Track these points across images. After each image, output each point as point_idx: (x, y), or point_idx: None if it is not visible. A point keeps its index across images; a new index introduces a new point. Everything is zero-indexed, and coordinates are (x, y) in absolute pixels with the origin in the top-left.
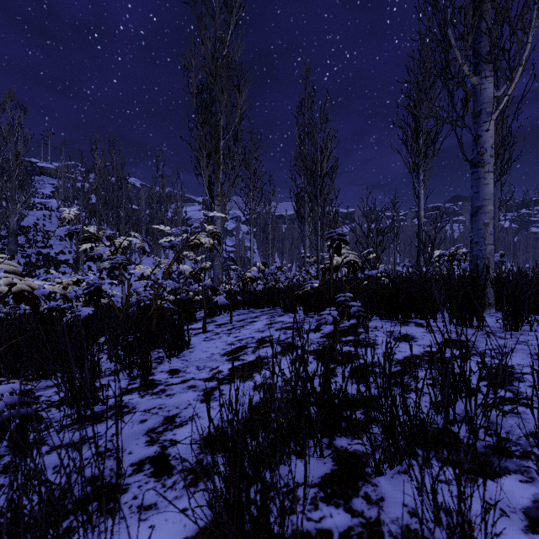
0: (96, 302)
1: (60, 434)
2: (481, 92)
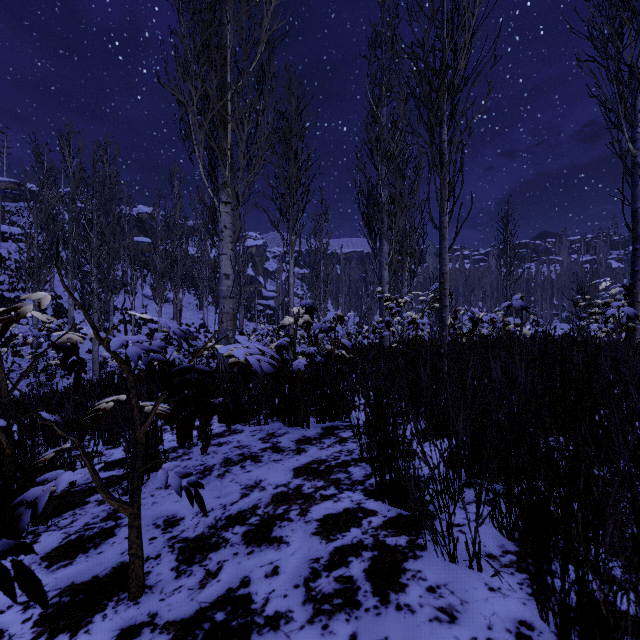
0: None
1: None
2: None
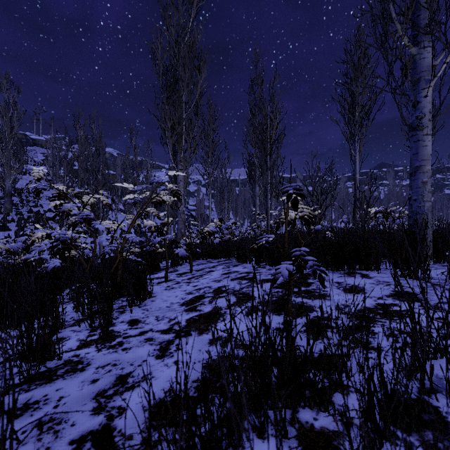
0: (62, 255)
1: (5, 397)
2: (420, 61)
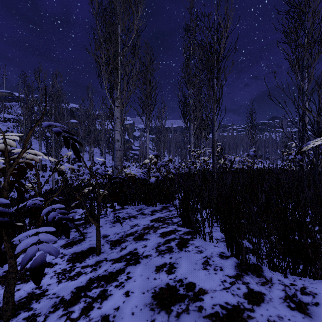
0: None
1: None
2: None
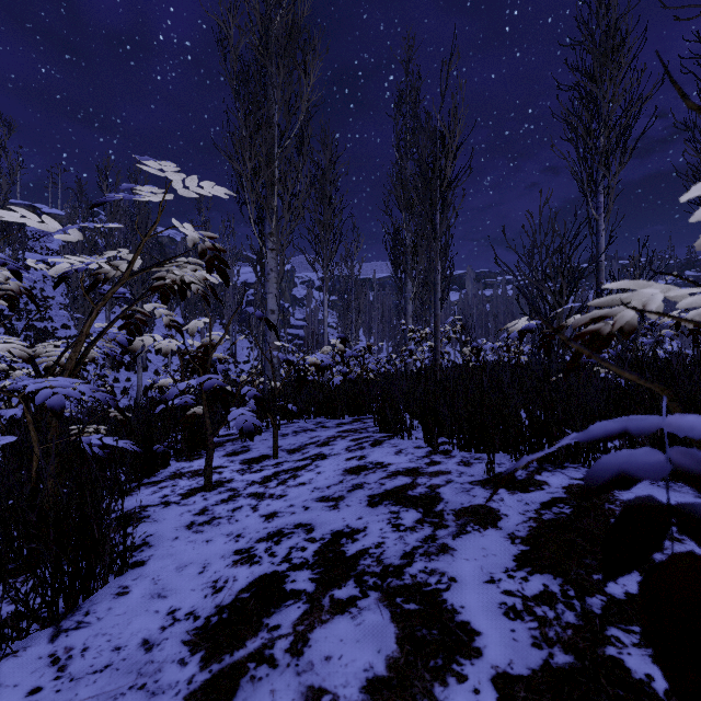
0: None
1: None
2: None
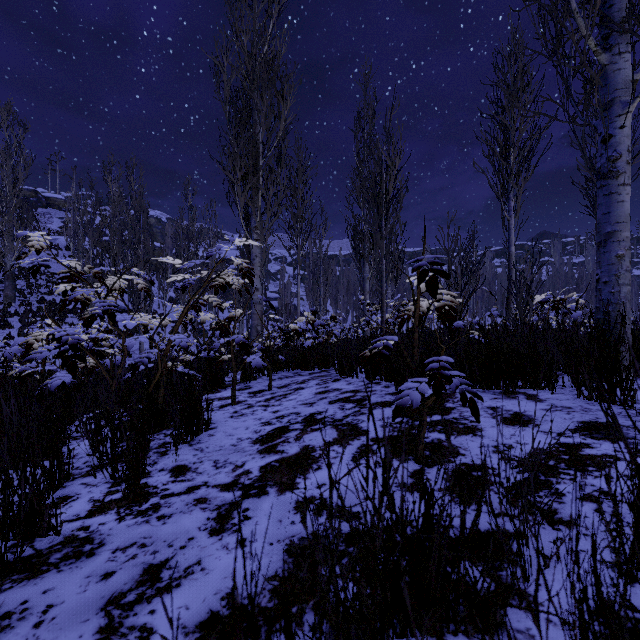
0: (72, 366)
1: None
2: (613, 74)
